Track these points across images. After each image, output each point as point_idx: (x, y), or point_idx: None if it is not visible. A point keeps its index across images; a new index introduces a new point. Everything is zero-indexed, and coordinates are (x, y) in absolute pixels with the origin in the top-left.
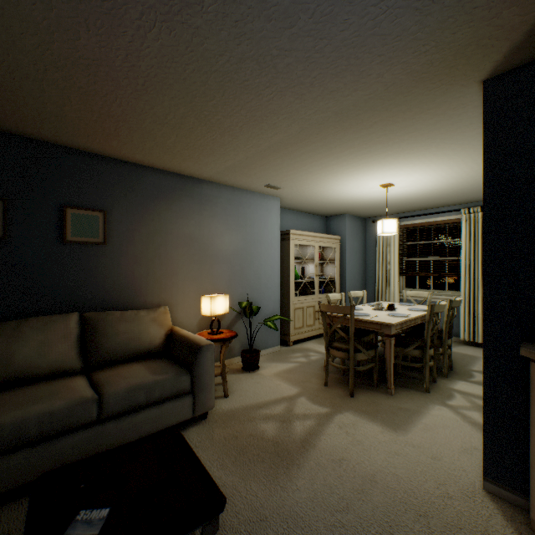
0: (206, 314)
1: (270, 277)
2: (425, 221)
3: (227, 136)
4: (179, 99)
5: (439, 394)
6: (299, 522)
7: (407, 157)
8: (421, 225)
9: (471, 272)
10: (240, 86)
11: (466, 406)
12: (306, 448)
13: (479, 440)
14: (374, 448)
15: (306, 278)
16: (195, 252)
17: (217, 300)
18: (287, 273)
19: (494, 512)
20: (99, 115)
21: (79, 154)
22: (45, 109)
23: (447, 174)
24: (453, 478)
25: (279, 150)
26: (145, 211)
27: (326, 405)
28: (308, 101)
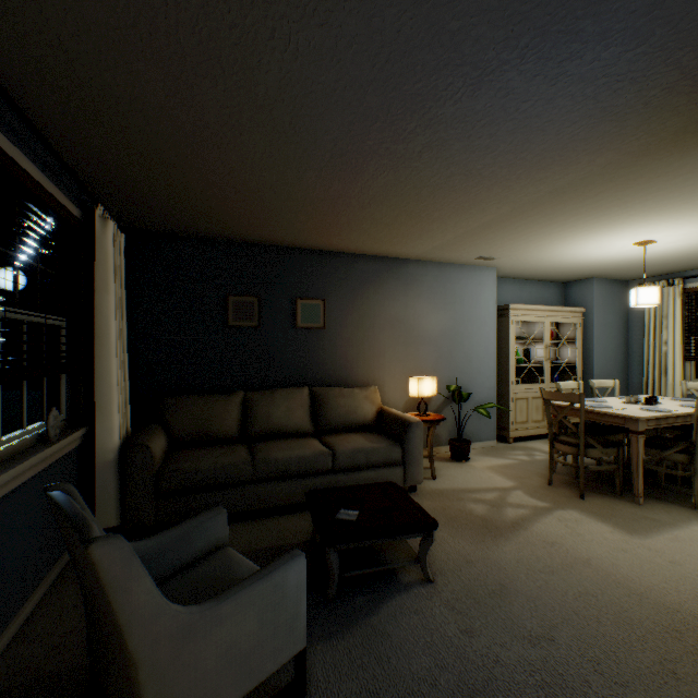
0: (413, 395)
1: (483, 360)
2: None
3: (435, 224)
4: (395, 206)
5: None
6: (502, 570)
7: (661, 213)
8: None
9: None
10: (448, 191)
11: None
12: (516, 528)
13: None
14: (595, 542)
15: (531, 363)
16: (400, 334)
17: (424, 382)
18: (505, 356)
19: None
20: (329, 225)
21: (306, 252)
22: (293, 227)
23: None
24: (690, 580)
25: (490, 227)
26: (355, 297)
27: (546, 501)
28: (517, 189)
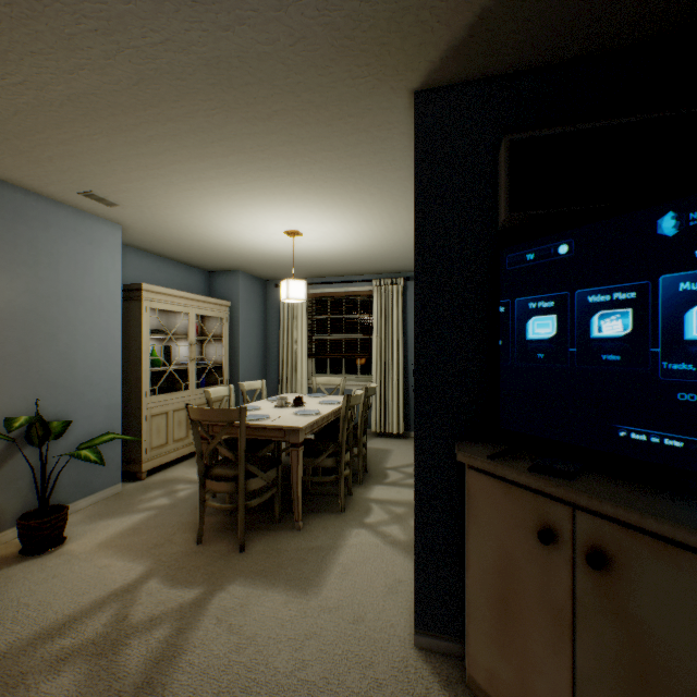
0: None
1: (99, 363)
2: (337, 291)
3: None
4: None
5: (356, 510)
6: None
7: (320, 193)
8: (333, 295)
9: (383, 353)
10: None
11: (385, 520)
12: None
13: (403, 567)
14: (274, 641)
15: (173, 365)
16: None
17: None
18: (136, 357)
19: (431, 682)
20: None
21: None
22: None
23: (363, 230)
24: (382, 646)
25: (98, 115)
26: None
27: (197, 583)
28: (146, 4)
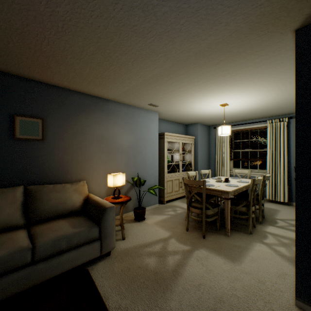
0: (110, 186)
1: (152, 161)
2: (245, 128)
3: (124, 69)
4: (89, 39)
5: (258, 235)
6: None
7: (238, 86)
8: (243, 130)
9: (273, 158)
10: (131, 30)
11: (275, 243)
12: (176, 276)
13: (287, 268)
14: (220, 275)
15: (174, 162)
16: (104, 146)
17: (118, 177)
18: (162, 159)
19: None
20: (35, 51)
21: (25, 80)
22: None
23: (262, 98)
24: (275, 297)
25: (158, 80)
26: (70, 119)
27: (188, 244)
28: (178, 43)
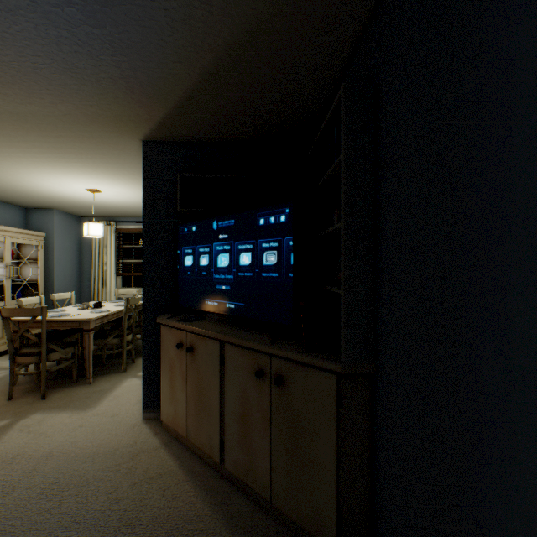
0: None
1: None
2: (139, 228)
3: None
4: None
5: (135, 370)
6: None
7: (106, 172)
8: (137, 231)
9: None
10: None
11: None
12: None
13: None
14: (59, 432)
15: None
16: None
17: None
18: None
19: (145, 429)
20: None
21: None
22: None
23: None
24: (124, 422)
25: None
26: None
27: (7, 418)
28: None
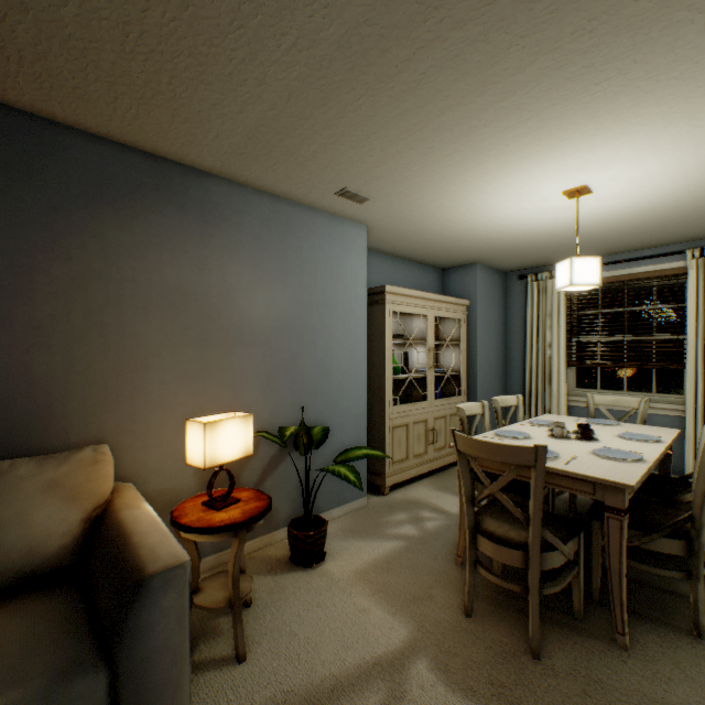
0: (194, 463)
1: (348, 371)
2: (613, 275)
3: None
4: None
5: None
6: None
7: (667, 94)
8: (607, 281)
9: None
10: None
11: None
12: None
13: None
14: None
15: (412, 372)
16: (190, 322)
17: (223, 429)
18: (379, 364)
19: None
20: None
21: None
22: None
23: None
24: None
25: (366, 62)
26: (61, 227)
27: (482, 697)
28: None
